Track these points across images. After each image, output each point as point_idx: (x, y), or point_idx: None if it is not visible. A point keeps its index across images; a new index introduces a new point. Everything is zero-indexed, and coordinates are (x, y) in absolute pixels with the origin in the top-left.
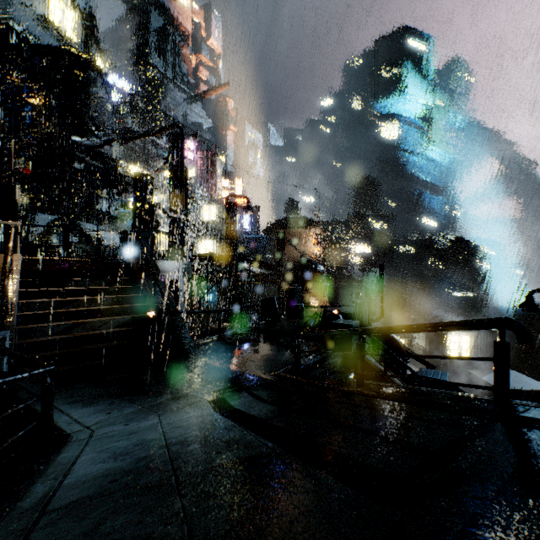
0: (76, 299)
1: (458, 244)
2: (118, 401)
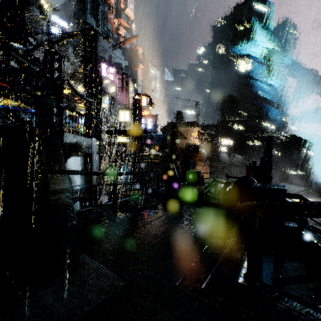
0: None
1: (292, 139)
2: None
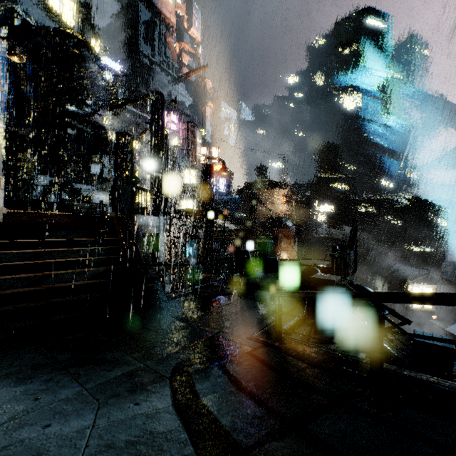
0: (51, 250)
1: (416, 203)
2: (60, 375)
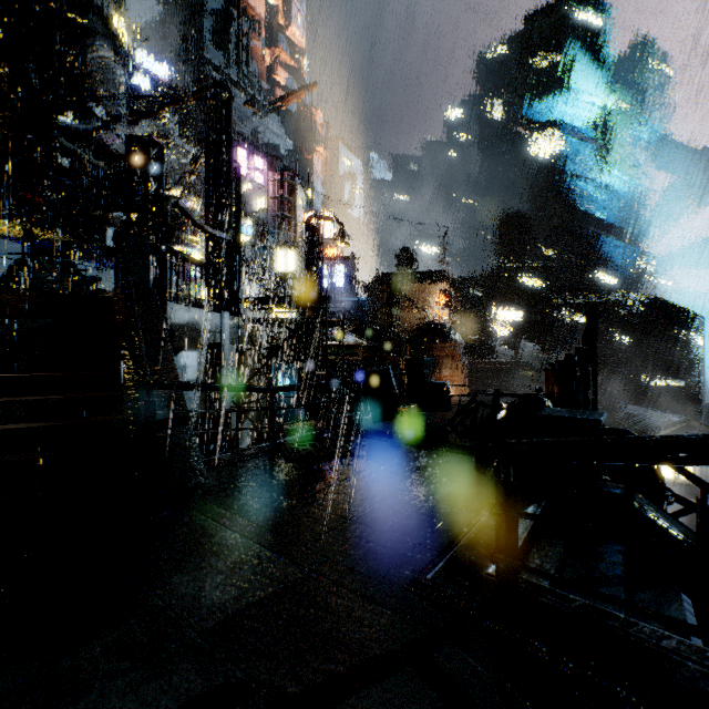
0: None
1: (655, 308)
2: None
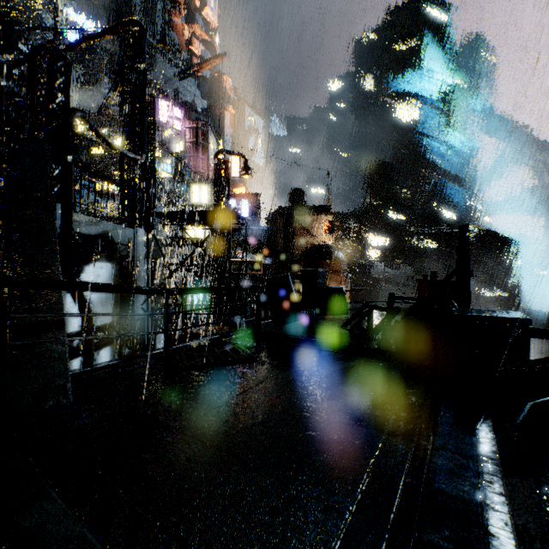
0: None
1: (487, 237)
2: None
